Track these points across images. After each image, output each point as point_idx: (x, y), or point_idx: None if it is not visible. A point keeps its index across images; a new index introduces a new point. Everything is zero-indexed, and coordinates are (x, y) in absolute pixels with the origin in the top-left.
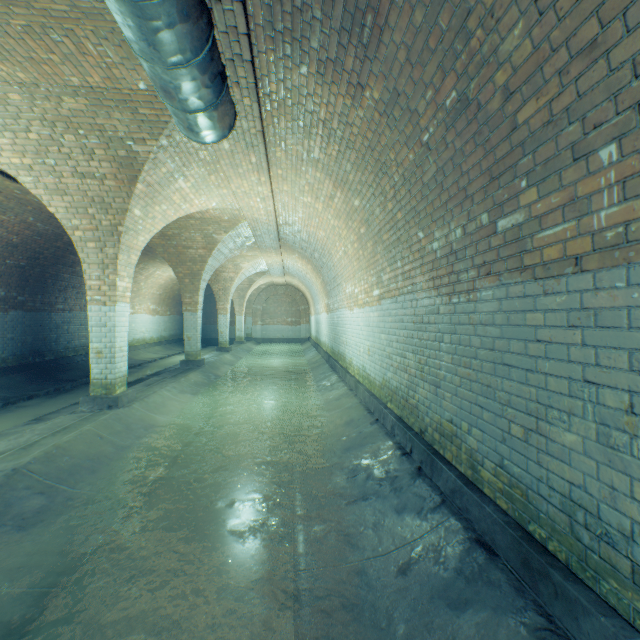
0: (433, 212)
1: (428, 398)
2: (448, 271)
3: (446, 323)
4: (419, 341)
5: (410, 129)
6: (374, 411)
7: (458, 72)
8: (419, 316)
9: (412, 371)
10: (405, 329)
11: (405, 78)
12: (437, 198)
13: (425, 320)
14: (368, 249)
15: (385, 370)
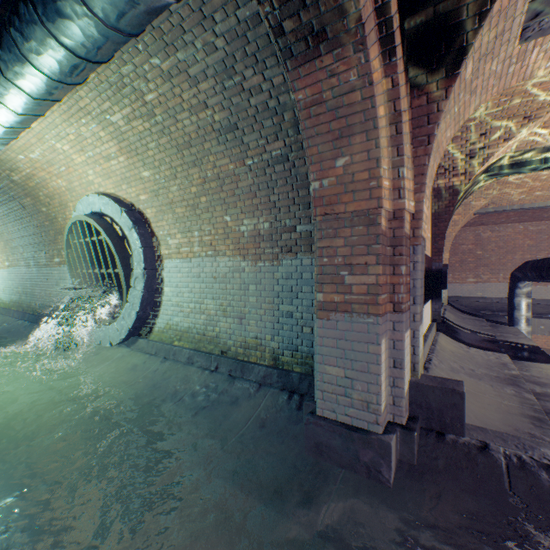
0: (25, 246)
1: (26, 299)
2: (29, 263)
3: (29, 276)
4: (23, 282)
5: (16, 224)
6: (6, 313)
7: (25, 223)
8: (23, 274)
9: (21, 292)
10: (19, 278)
11: (12, 215)
12: (26, 243)
13: (25, 275)
14: (3, 244)
15: (12, 295)
